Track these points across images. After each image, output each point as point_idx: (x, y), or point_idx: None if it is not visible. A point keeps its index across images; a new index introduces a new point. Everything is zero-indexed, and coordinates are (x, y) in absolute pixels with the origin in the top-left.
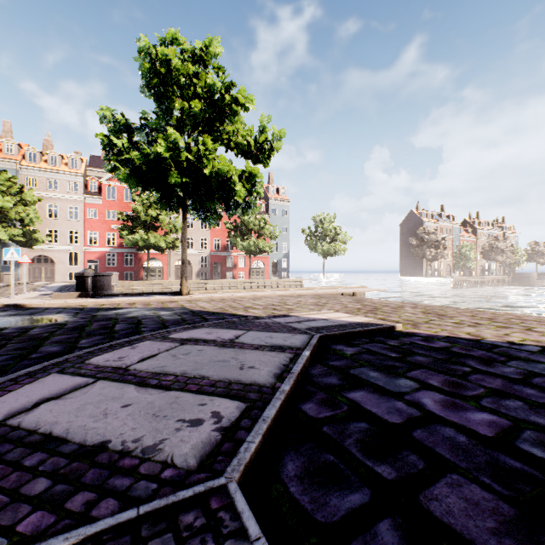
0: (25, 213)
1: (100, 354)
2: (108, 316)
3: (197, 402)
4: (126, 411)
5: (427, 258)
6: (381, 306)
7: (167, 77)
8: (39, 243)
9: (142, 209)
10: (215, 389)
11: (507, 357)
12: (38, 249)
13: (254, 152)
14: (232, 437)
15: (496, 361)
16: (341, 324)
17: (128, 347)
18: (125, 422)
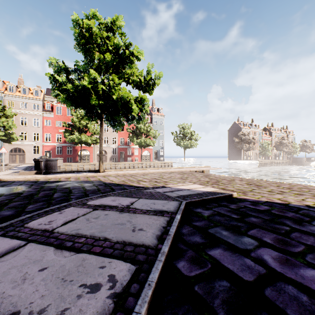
0: (6, 122)
1: (37, 218)
2: (51, 187)
3: (99, 264)
4: (41, 275)
5: (243, 149)
6: (220, 179)
7: (90, 38)
8: (15, 140)
9: (77, 120)
10: (113, 251)
11: (310, 217)
12: (15, 143)
13: (143, 85)
14: (123, 305)
15: (304, 221)
16: (198, 193)
17: (57, 212)
18: (37, 288)
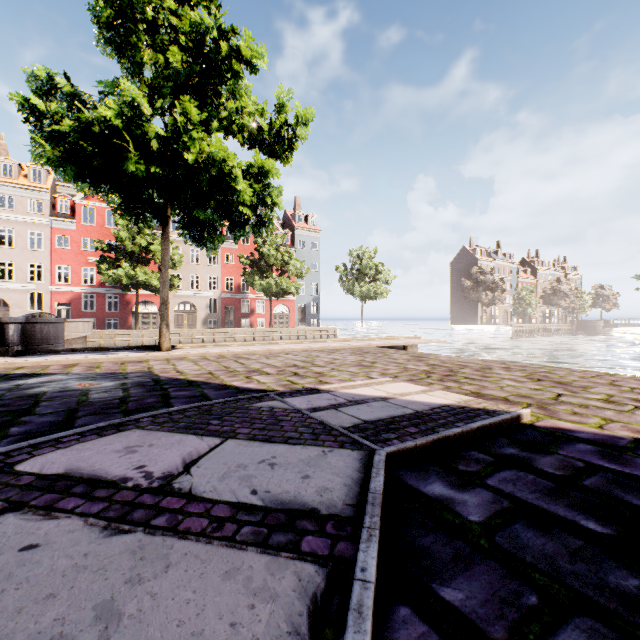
0: None
1: None
2: None
3: None
4: None
5: (482, 302)
6: (456, 366)
7: (125, 5)
8: None
9: (127, 236)
10: None
11: None
12: None
13: (267, 140)
14: None
15: None
16: (417, 411)
17: None
18: None
